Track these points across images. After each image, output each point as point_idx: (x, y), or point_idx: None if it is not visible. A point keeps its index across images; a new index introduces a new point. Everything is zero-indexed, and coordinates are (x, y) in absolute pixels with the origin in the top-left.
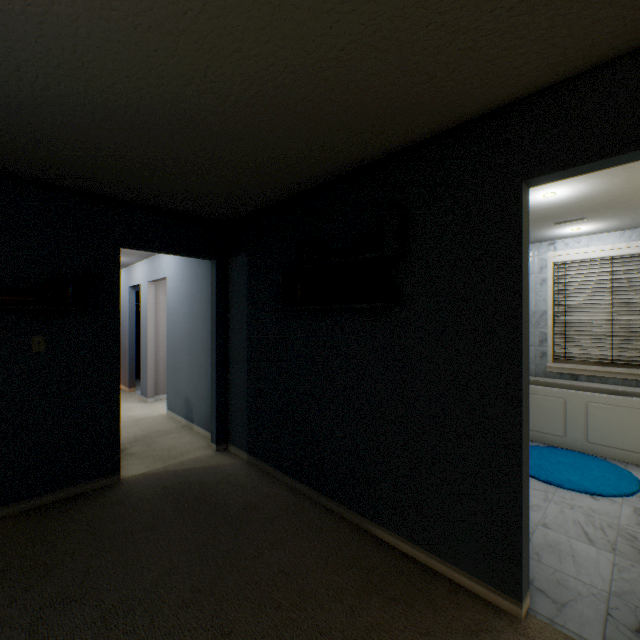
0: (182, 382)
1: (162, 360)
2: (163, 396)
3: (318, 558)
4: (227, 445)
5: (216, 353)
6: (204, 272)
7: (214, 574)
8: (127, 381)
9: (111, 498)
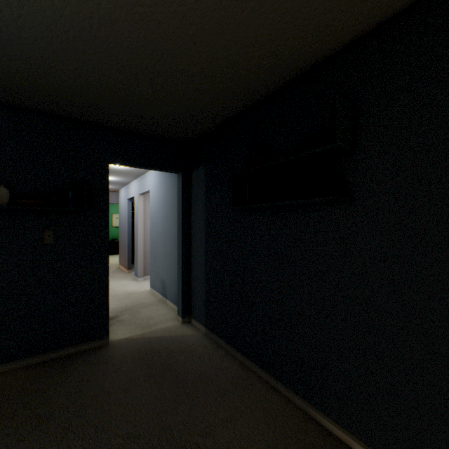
0: (159, 267)
1: (148, 251)
2: (149, 276)
3: (266, 445)
4: (190, 318)
5: (181, 246)
6: (174, 184)
7: (169, 448)
8: (126, 265)
9: (99, 358)
